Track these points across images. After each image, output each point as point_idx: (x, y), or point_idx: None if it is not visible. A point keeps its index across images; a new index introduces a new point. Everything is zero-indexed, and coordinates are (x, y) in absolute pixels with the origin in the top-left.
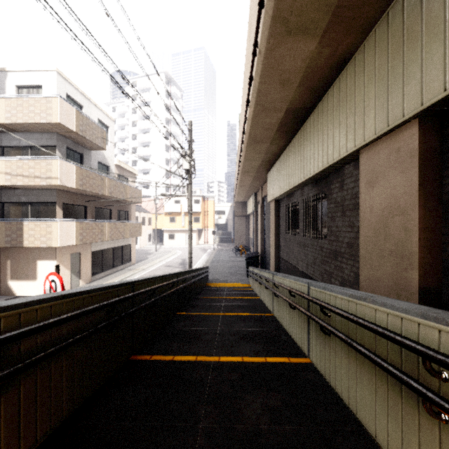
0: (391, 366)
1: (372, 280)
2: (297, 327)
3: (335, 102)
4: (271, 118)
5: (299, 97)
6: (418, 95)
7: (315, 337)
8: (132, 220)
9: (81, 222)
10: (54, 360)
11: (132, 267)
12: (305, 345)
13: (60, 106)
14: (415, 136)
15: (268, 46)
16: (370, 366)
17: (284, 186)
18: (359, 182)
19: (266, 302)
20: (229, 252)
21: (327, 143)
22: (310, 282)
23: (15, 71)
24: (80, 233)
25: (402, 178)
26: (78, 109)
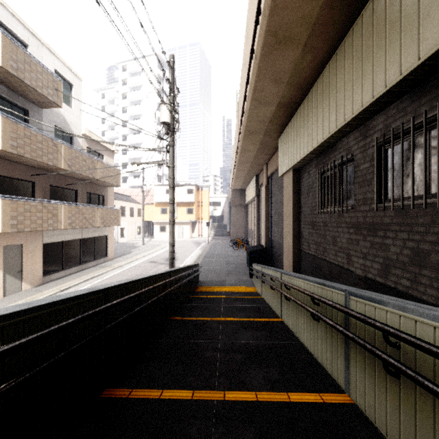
0: None
1: None
2: None
3: None
4: None
5: None
6: None
7: None
8: (109, 207)
9: (13, 199)
10: None
11: (107, 263)
12: None
13: None
14: None
15: None
16: None
17: (321, 133)
18: None
19: (307, 342)
20: (225, 245)
21: None
22: None
23: None
24: (12, 217)
25: None
26: (9, 36)
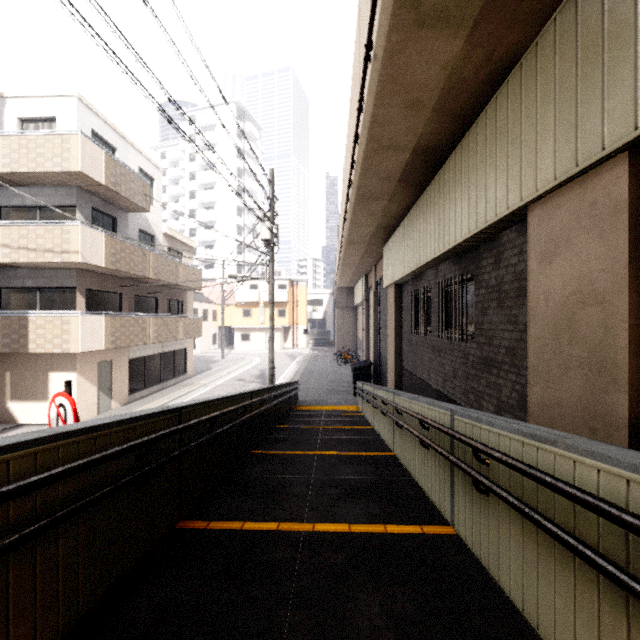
0: (612, 565)
1: (550, 405)
2: (433, 476)
3: (489, 134)
4: (390, 161)
5: (433, 129)
6: (629, 114)
7: (463, 495)
8: (188, 314)
9: (112, 316)
10: (41, 543)
11: (188, 382)
12: (446, 506)
13: (82, 147)
14: (623, 180)
15: (388, 47)
16: (563, 554)
17: (409, 264)
18: (527, 255)
19: (383, 435)
20: (327, 359)
21: (476, 197)
22: (454, 408)
23: (17, 97)
24: (111, 333)
25: (600, 247)
26: (109, 153)
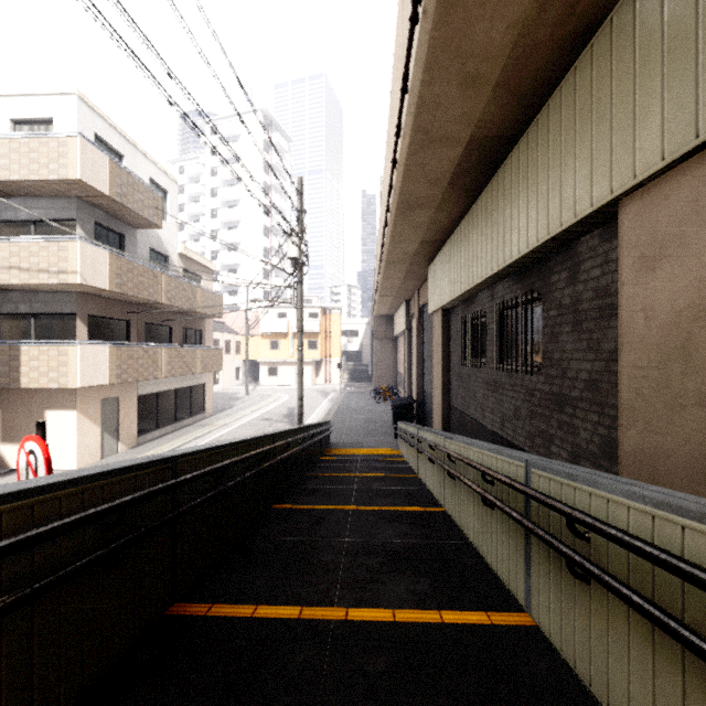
0: None
1: (652, 454)
2: (500, 544)
3: (565, 115)
4: (440, 158)
5: (493, 114)
6: None
7: (546, 576)
8: (207, 345)
9: (118, 346)
10: None
11: (206, 421)
12: (519, 585)
13: (82, 151)
14: None
15: None
16: None
17: (460, 285)
18: (619, 262)
19: (430, 485)
20: (364, 396)
21: (547, 196)
22: (531, 459)
23: (9, 95)
24: (117, 366)
25: None
26: (114, 159)
